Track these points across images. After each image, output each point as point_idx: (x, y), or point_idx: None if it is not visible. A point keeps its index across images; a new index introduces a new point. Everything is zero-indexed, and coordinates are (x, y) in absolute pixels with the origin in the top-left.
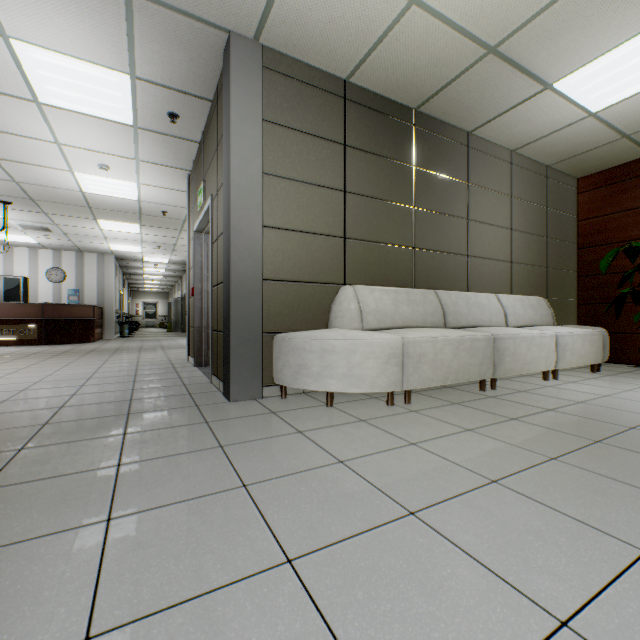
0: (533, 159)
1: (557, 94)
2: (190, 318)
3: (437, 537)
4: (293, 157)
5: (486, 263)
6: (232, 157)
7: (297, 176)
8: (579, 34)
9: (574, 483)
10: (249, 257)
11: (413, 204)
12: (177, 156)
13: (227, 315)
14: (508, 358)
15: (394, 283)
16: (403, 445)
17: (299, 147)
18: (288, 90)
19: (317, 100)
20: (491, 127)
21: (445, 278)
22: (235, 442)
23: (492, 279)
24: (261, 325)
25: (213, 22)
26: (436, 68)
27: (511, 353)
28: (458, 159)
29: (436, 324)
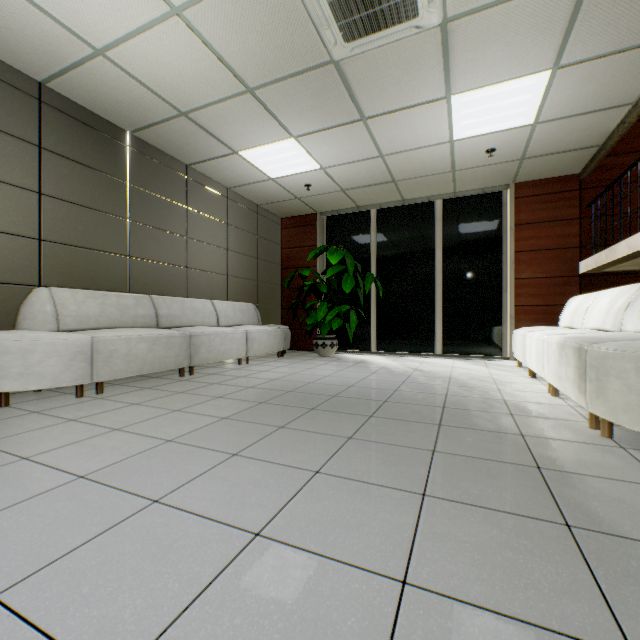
0: (246, 198)
1: (245, 159)
2: None
3: (35, 465)
4: None
5: (205, 275)
6: None
7: None
8: (243, 128)
9: (173, 420)
10: None
11: (129, 217)
12: None
13: None
14: (204, 350)
15: (106, 287)
16: (62, 422)
17: None
18: None
19: None
20: (205, 166)
21: (164, 285)
22: None
23: (211, 288)
24: None
25: None
26: (140, 109)
27: (207, 346)
28: (177, 185)
29: (149, 325)
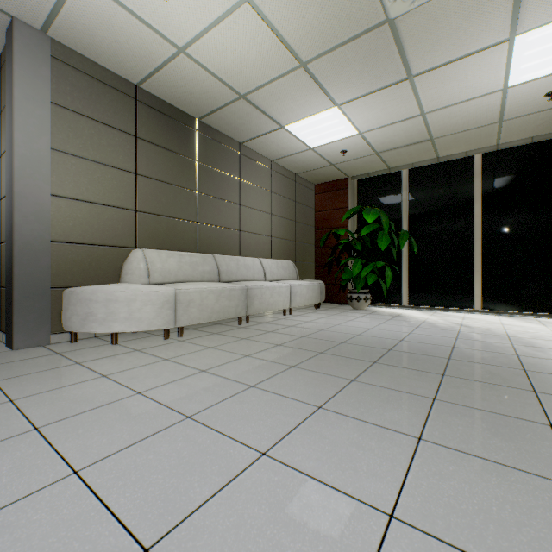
0: (286, 168)
1: (289, 132)
2: None
3: (148, 400)
4: (85, 139)
5: (254, 236)
6: (16, 130)
7: (89, 156)
8: (291, 103)
9: (247, 365)
10: (36, 221)
11: (197, 190)
12: None
13: (10, 272)
14: (257, 301)
15: (181, 248)
16: (159, 361)
17: (91, 132)
18: (79, 82)
19: (109, 96)
20: (255, 143)
21: (223, 246)
22: (10, 377)
23: (258, 248)
24: (50, 281)
25: None
26: (208, 97)
27: (259, 298)
28: (233, 161)
29: (212, 279)
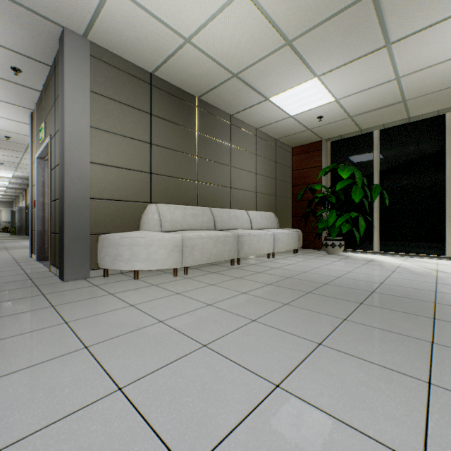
0: (268, 134)
1: (273, 103)
2: (33, 224)
3: (169, 328)
4: (114, 118)
5: (242, 192)
6: (66, 114)
7: (117, 131)
8: (276, 77)
9: (245, 301)
10: (79, 183)
11: (197, 155)
12: (20, 98)
13: (62, 222)
14: (246, 246)
15: (185, 203)
16: (172, 294)
17: (118, 112)
18: (110, 73)
19: (131, 83)
20: (243, 114)
21: (217, 200)
22: (64, 303)
23: (245, 202)
24: (89, 229)
25: (50, 18)
26: (206, 78)
27: (248, 244)
28: (225, 130)
29: (209, 228)
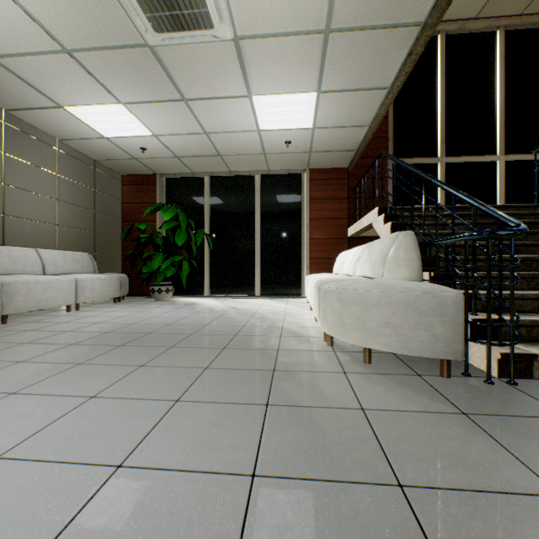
0: (81, 152)
1: (73, 115)
2: None
3: None
4: None
5: (29, 223)
6: None
7: None
8: (65, 85)
9: None
10: None
11: None
12: None
13: None
14: (21, 298)
15: None
16: None
17: None
18: None
19: None
20: (27, 115)
21: None
22: None
23: (36, 236)
24: None
25: None
26: None
27: (25, 294)
28: None
29: None
